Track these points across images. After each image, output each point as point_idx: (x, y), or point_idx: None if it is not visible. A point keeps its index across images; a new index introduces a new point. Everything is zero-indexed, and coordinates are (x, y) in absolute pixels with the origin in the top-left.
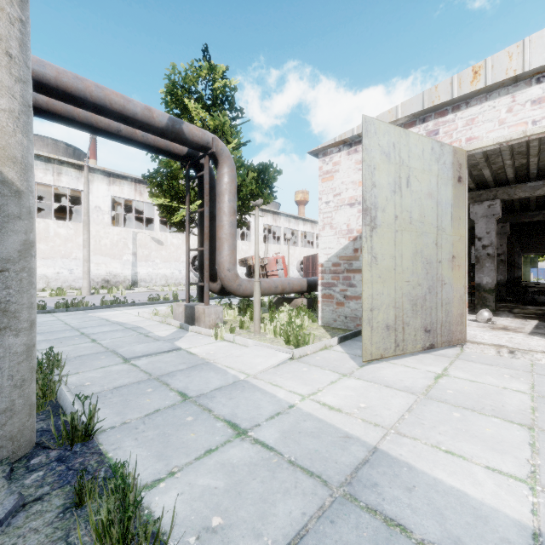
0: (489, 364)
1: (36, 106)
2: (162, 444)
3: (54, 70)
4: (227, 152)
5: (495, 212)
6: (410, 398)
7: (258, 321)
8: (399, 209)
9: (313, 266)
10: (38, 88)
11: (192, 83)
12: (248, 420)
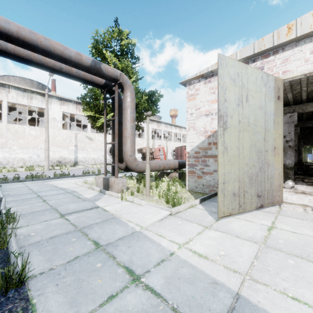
0: (301, 219)
1: (6, 51)
2: (75, 290)
3: (16, 26)
4: (129, 83)
5: (294, 120)
6: (255, 246)
7: (148, 188)
8: (241, 116)
9: (181, 153)
10: (5, 38)
11: (108, 42)
12: (141, 266)
